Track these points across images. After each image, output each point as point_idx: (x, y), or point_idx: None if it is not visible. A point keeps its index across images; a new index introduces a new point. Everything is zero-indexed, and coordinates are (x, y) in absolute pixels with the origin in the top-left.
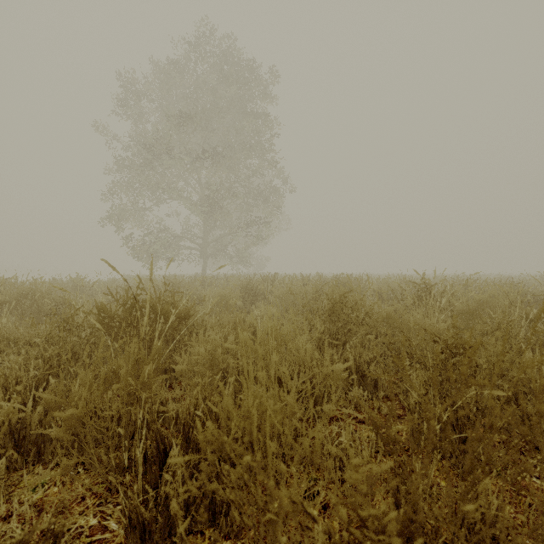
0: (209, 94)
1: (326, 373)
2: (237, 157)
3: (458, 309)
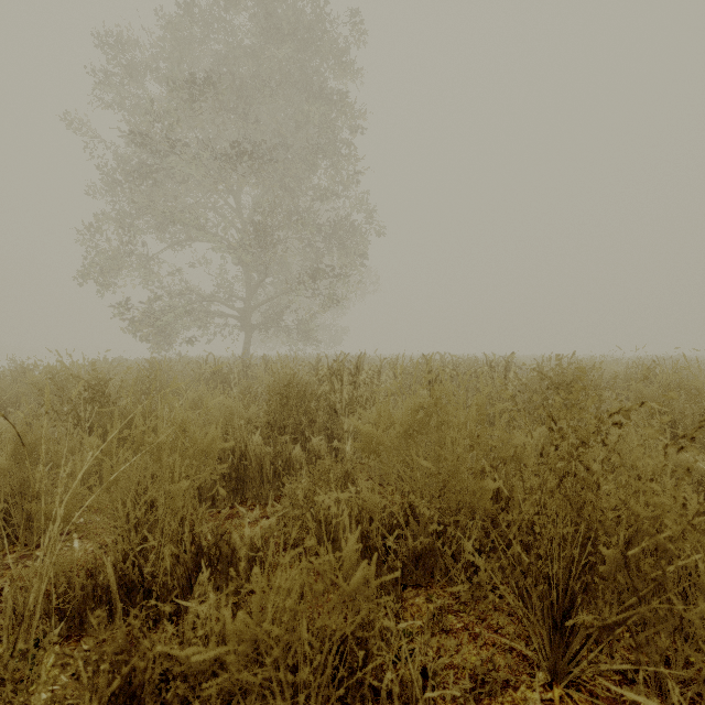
0: (250, 62)
1: None
2: (297, 169)
3: None
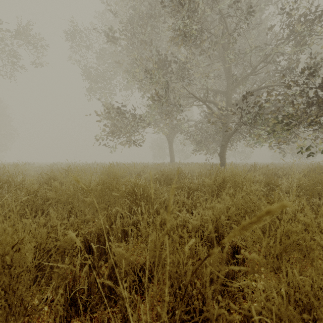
0: None
1: None
2: None
3: None
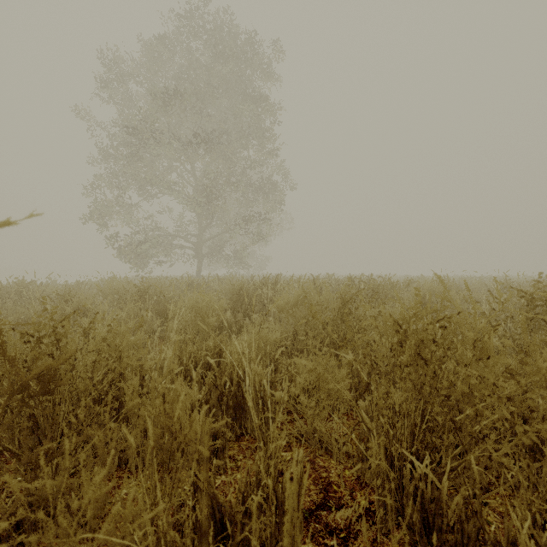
0: (203, 74)
1: None
2: (235, 146)
3: None
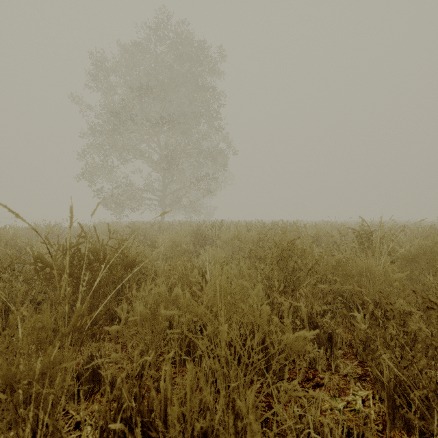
0: (167, 71)
1: (287, 342)
2: (190, 123)
3: (401, 255)
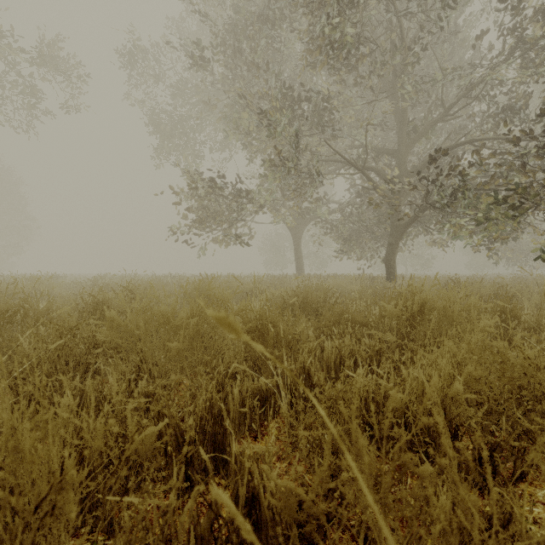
0: None
1: None
2: None
3: None
